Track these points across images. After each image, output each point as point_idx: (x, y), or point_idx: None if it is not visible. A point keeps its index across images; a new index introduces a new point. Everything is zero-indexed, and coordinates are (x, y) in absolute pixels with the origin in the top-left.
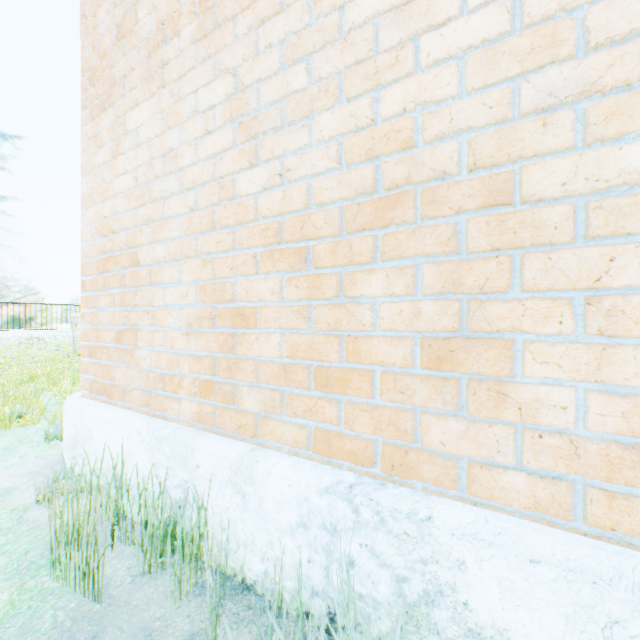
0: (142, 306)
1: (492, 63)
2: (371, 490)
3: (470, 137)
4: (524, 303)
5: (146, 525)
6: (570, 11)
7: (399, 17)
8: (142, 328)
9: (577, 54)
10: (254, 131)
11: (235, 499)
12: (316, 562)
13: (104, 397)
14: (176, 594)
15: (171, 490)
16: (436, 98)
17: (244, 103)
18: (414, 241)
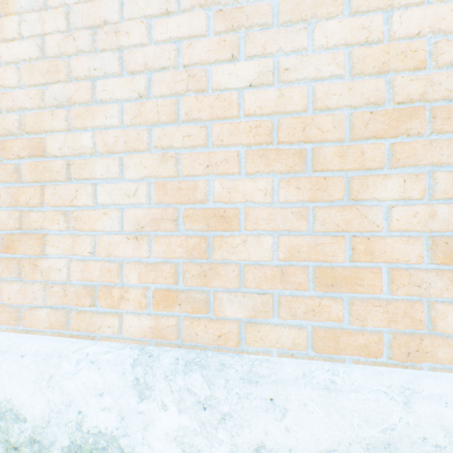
0: None
1: (31, 72)
2: None
3: (30, 113)
4: (45, 213)
5: None
6: (68, 55)
7: None
8: None
9: (73, 80)
10: None
11: None
12: None
13: None
14: None
15: None
16: (7, 84)
17: None
18: None
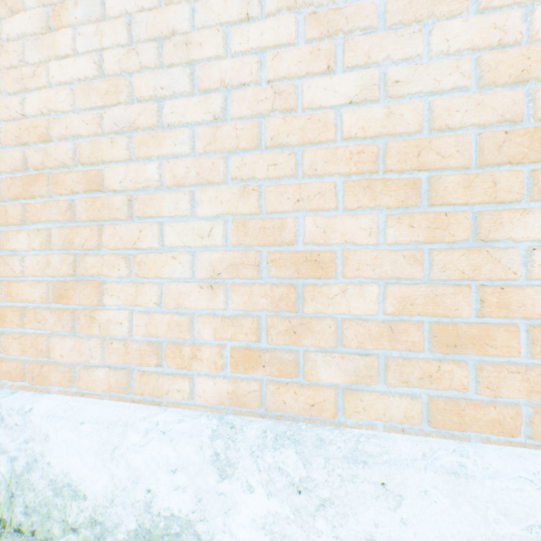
0: None
1: (87, 94)
2: None
3: (85, 141)
4: (103, 257)
5: None
6: (129, 73)
7: (37, 42)
8: None
9: (135, 101)
10: None
11: None
12: None
13: None
14: None
15: None
16: (59, 108)
17: None
18: (45, 210)
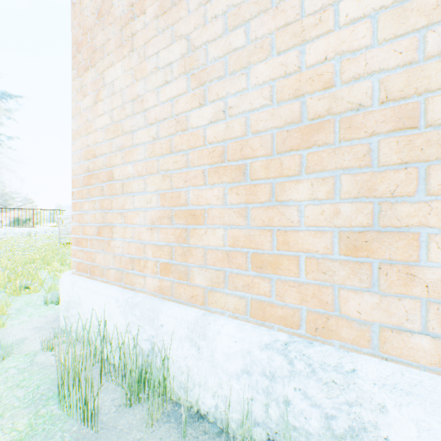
0: (116, 209)
1: (402, 18)
2: (303, 347)
3: (380, 77)
4: (430, 204)
5: (124, 368)
6: None
7: None
8: (116, 225)
9: None
10: (203, 80)
11: (191, 351)
12: (257, 400)
13: (87, 274)
14: (149, 421)
15: (141, 342)
16: (353, 48)
17: (195, 60)
18: (334, 158)
